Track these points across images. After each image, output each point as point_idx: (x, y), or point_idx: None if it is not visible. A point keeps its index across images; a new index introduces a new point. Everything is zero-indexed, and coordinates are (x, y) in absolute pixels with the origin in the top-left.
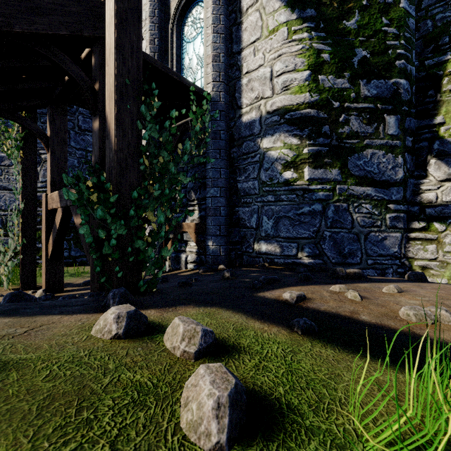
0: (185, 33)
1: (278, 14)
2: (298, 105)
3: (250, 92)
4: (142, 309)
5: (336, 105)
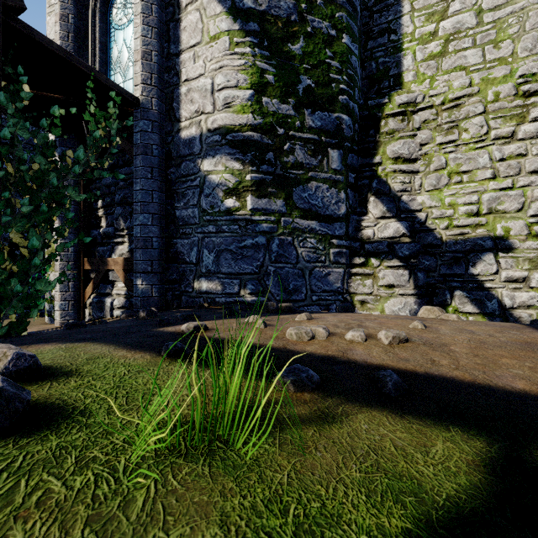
0: (113, 17)
1: (220, 20)
2: (241, 126)
3: (190, 104)
4: None
5: (281, 132)
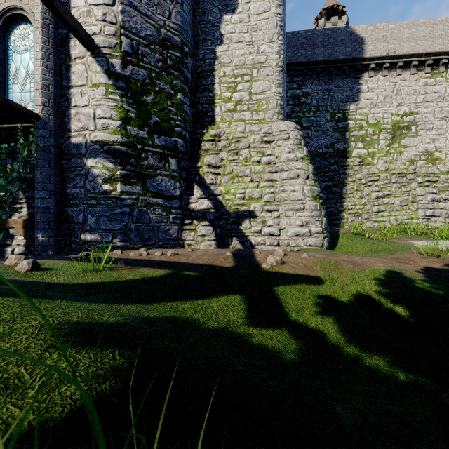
0: (11, 41)
1: (99, 76)
2: (113, 142)
3: (78, 122)
4: None
5: (139, 147)
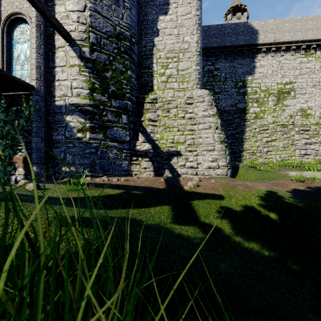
0: (15, 36)
1: (75, 59)
2: (84, 104)
3: (60, 91)
4: None
5: (102, 107)
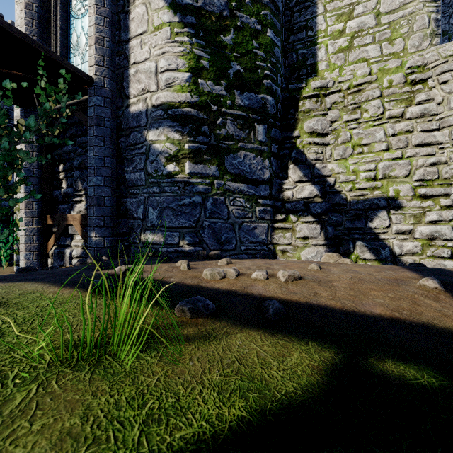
0: (73, 7)
1: (162, 13)
2: (180, 103)
3: (137, 83)
4: None
5: (214, 108)
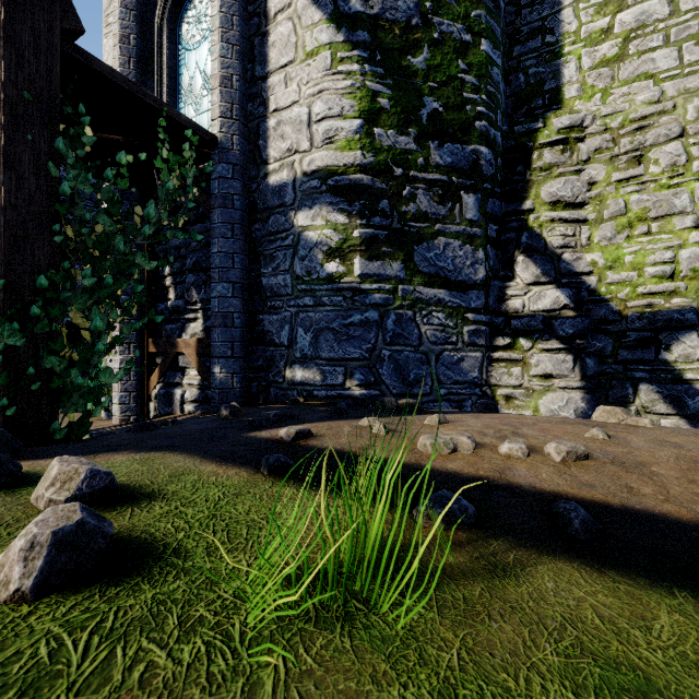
0: (184, 34)
1: (319, 30)
2: (346, 167)
3: (280, 141)
4: (32, 459)
5: (398, 172)
